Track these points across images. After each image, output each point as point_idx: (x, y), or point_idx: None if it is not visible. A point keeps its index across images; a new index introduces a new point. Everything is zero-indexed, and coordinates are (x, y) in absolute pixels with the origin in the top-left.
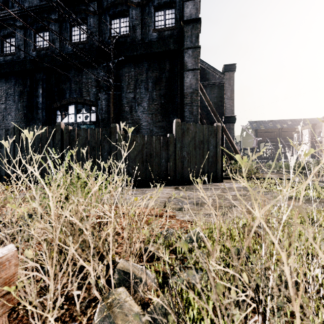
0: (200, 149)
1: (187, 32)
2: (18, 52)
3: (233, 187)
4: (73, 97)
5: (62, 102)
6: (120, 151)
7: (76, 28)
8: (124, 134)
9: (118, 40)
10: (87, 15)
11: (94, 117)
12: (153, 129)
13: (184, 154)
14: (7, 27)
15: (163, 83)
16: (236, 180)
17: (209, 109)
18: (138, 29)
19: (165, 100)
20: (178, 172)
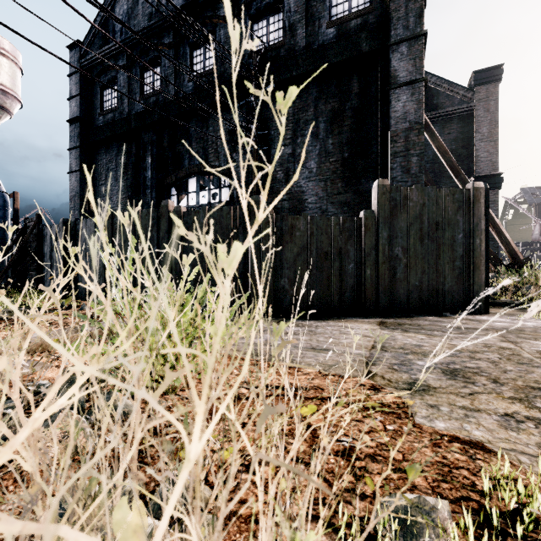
0: (433, 240)
1: (396, 11)
2: (121, 106)
3: (527, 328)
4: (195, 164)
5: (178, 173)
6: (267, 248)
7: (199, 51)
8: (273, 215)
9: (264, 56)
10: (215, 26)
11: (227, 195)
12: (327, 209)
13: (397, 252)
14: (107, 72)
15: (347, 120)
16: (520, 311)
17: (444, 161)
18: (300, 28)
19: (350, 153)
20: (385, 289)
